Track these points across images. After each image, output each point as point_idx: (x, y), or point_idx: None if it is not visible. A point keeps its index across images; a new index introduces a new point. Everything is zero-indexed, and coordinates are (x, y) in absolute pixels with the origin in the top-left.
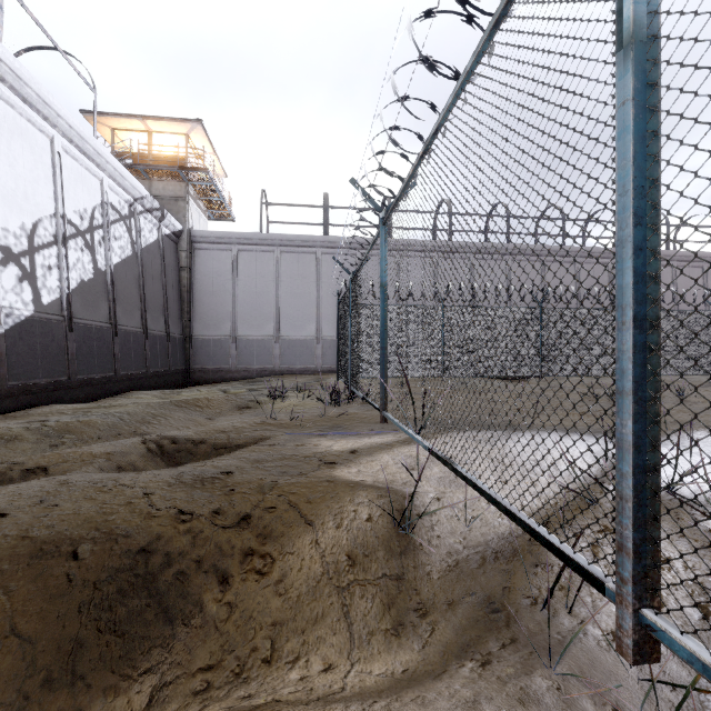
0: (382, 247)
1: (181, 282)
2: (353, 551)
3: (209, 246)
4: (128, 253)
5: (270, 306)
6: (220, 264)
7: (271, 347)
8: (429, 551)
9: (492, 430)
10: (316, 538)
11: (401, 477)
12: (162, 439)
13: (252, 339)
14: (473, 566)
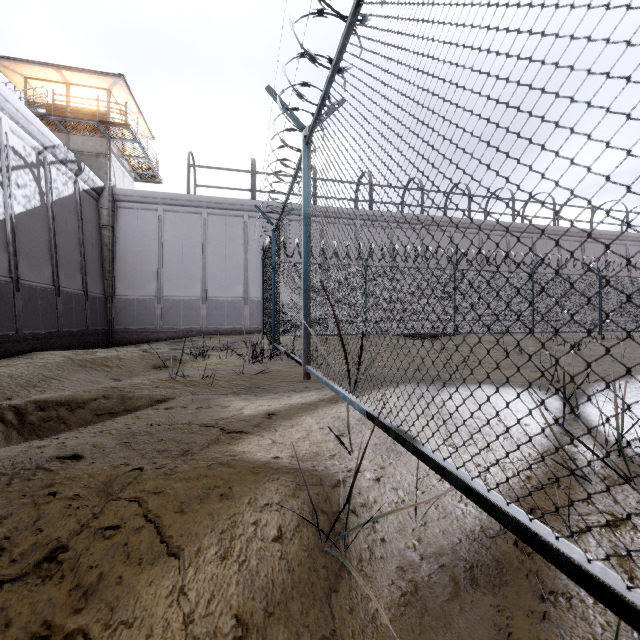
0: (305, 171)
1: (102, 241)
2: (247, 604)
3: (133, 205)
4: (35, 204)
5: (197, 267)
6: (145, 224)
7: (198, 307)
8: (371, 572)
9: (423, 385)
10: (181, 582)
11: (328, 447)
12: (27, 405)
13: (179, 299)
14: (442, 598)
